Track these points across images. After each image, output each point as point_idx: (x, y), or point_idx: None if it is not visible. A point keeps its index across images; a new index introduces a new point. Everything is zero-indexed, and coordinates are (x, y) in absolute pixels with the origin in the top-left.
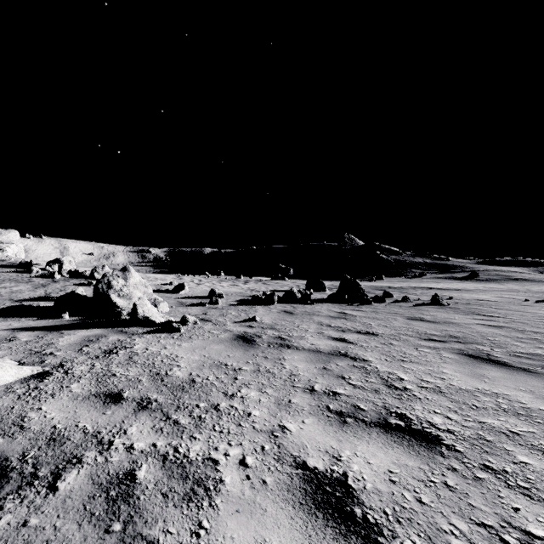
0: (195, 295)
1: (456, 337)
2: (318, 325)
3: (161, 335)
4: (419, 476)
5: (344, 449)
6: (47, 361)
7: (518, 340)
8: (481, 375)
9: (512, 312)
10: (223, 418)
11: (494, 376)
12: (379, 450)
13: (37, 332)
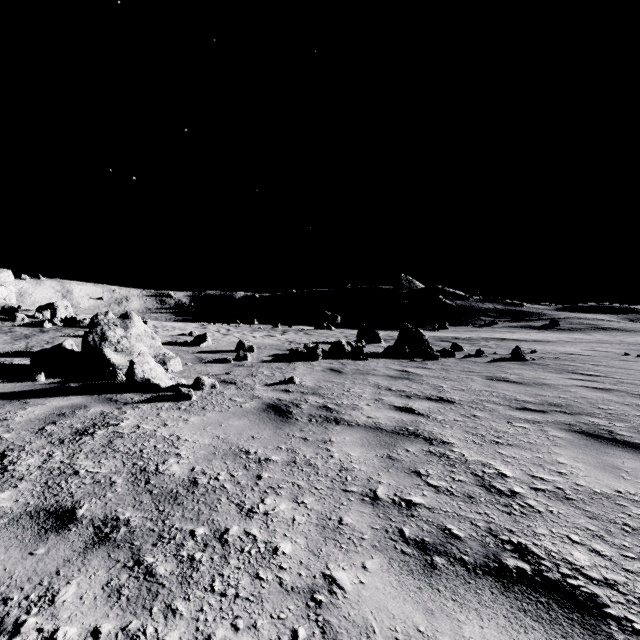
0: (219, 348)
1: (556, 404)
2: (374, 389)
3: (163, 404)
4: None
5: (441, 634)
6: None
7: (639, 409)
8: (614, 466)
9: (614, 369)
10: (230, 561)
11: (633, 469)
12: (503, 637)
13: None
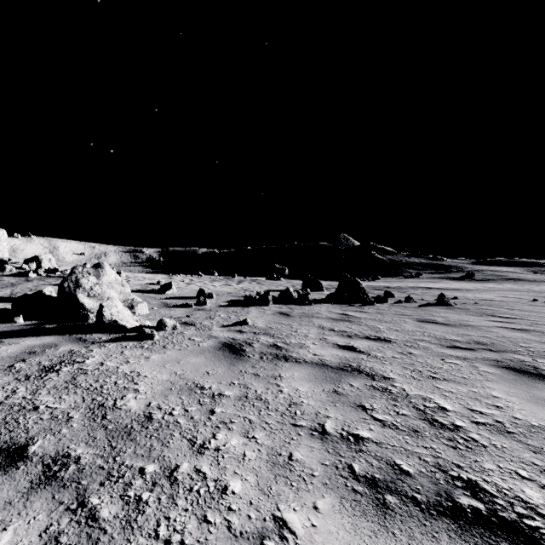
0: (182, 295)
1: (482, 343)
2: (319, 330)
3: (128, 343)
4: None
5: None
6: None
7: None
8: None
9: (527, 313)
10: (177, 502)
11: None
12: None
13: None
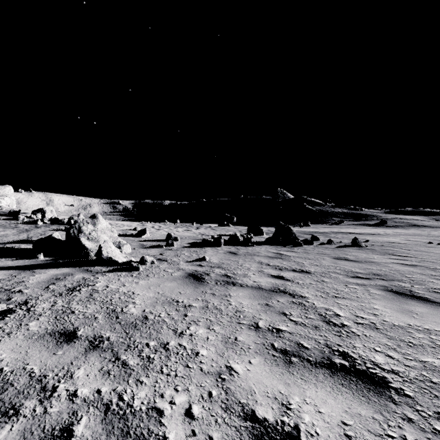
0: (154, 238)
1: (378, 274)
2: (258, 264)
3: (121, 273)
4: (375, 429)
5: (293, 394)
6: (13, 299)
7: (432, 277)
8: (409, 311)
9: (420, 252)
10: (171, 358)
11: (421, 312)
12: (328, 396)
13: (12, 271)
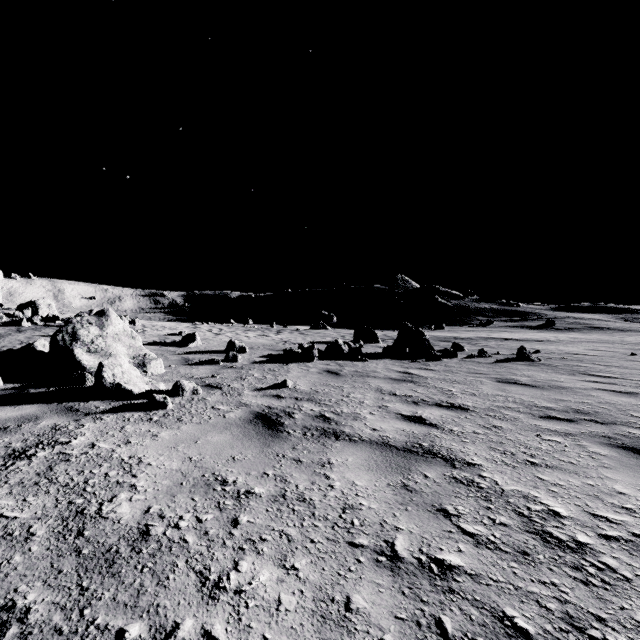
0: (208, 348)
1: (583, 411)
2: (377, 394)
3: (132, 415)
4: None
5: None
6: None
7: None
8: None
9: (628, 370)
10: None
11: None
12: None
13: None
